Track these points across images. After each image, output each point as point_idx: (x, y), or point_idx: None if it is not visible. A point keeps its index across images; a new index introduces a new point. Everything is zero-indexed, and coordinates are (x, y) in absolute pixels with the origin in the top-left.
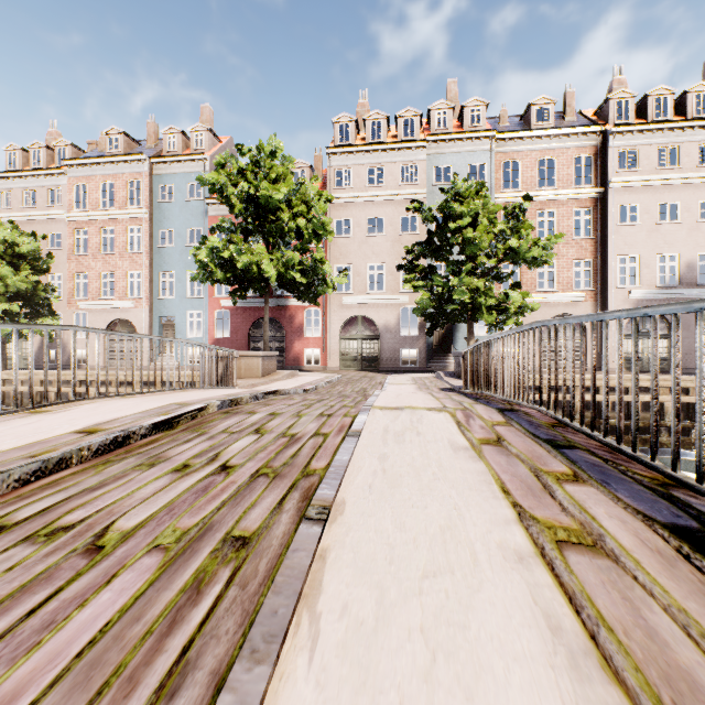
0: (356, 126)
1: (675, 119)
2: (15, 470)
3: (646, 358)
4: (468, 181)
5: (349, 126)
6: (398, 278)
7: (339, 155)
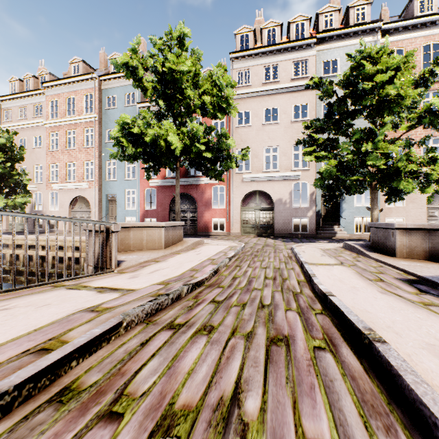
0: (254, 36)
1: None
2: None
3: None
4: None
5: (248, 35)
6: (290, 158)
7: (240, 59)
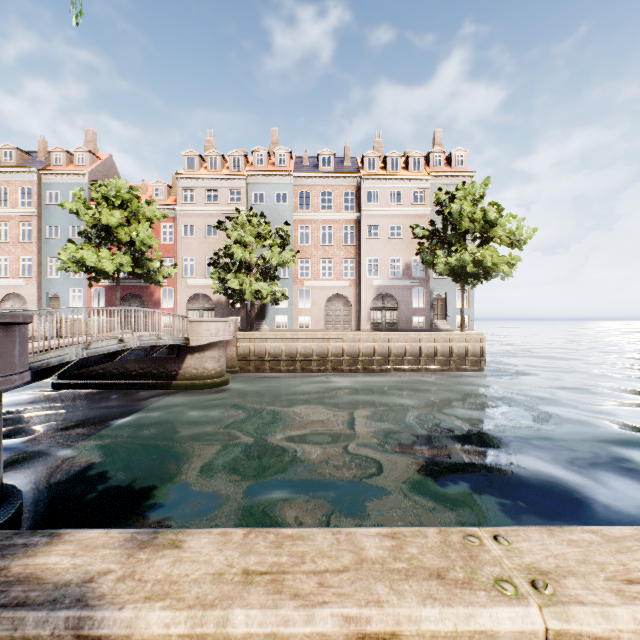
0: (201, 158)
1: (403, 172)
2: None
3: (384, 323)
4: (252, 211)
5: (195, 158)
6: None
7: (186, 180)
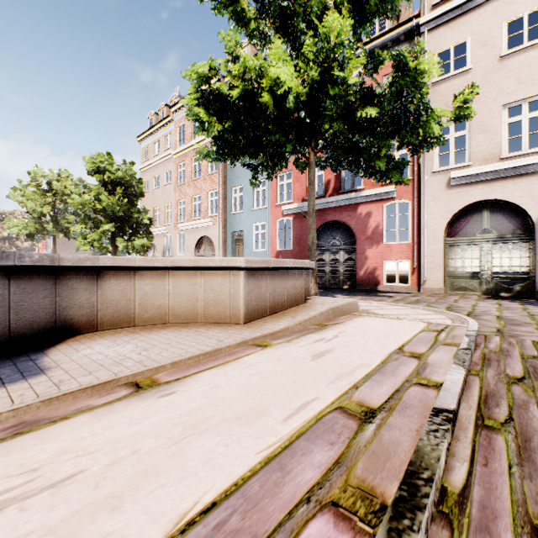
0: None
1: None
2: None
3: None
4: None
5: None
6: None
7: None
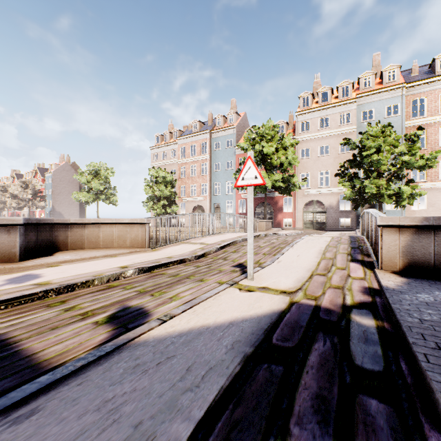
0: (312, 96)
1: None
2: (238, 239)
3: None
4: (379, 124)
5: (308, 97)
6: (337, 178)
7: (302, 115)
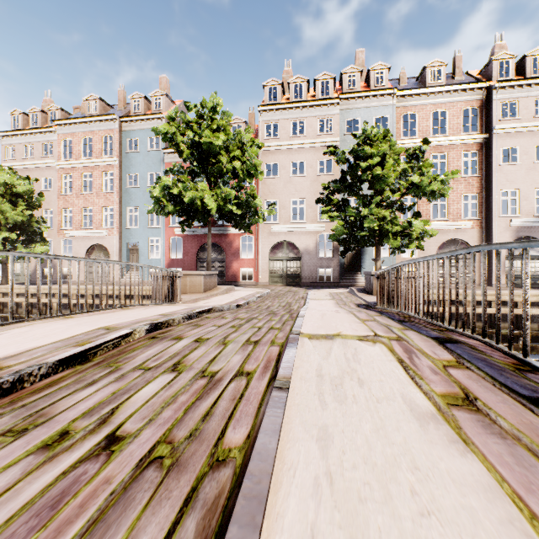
0: (282, 88)
1: None
2: None
3: None
4: (375, 128)
5: (276, 88)
6: (316, 210)
7: (268, 112)
